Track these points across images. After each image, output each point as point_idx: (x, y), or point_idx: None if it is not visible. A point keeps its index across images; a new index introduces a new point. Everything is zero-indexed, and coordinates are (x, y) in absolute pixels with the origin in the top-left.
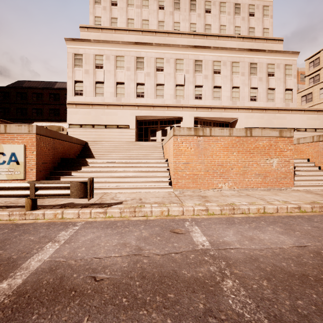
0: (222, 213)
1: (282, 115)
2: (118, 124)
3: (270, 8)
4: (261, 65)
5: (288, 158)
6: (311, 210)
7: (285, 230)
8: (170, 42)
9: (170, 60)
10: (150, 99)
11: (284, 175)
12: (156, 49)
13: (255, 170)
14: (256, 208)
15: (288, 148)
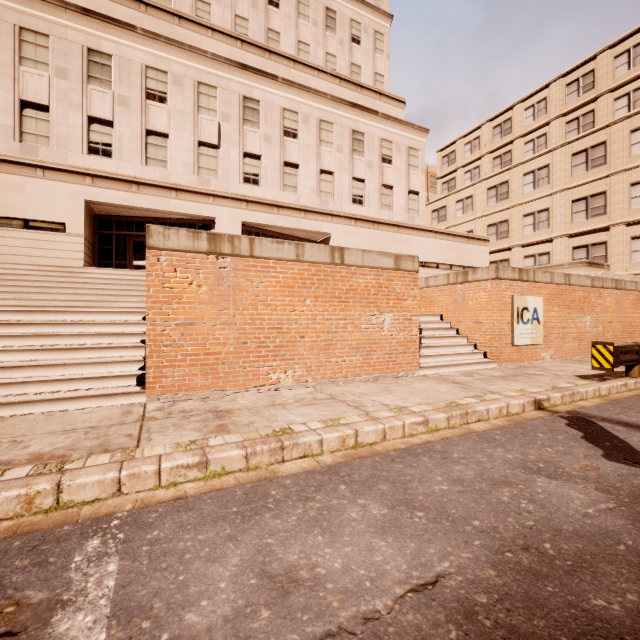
0: (250, 464)
1: (405, 236)
2: (29, 218)
3: (386, 40)
4: (371, 138)
5: (410, 313)
6: (447, 423)
7: (393, 512)
8: (186, 40)
9: (184, 82)
10: (128, 165)
11: (403, 347)
12: (147, 45)
13: (350, 338)
14: (339, 437)
15: (411, 292)
